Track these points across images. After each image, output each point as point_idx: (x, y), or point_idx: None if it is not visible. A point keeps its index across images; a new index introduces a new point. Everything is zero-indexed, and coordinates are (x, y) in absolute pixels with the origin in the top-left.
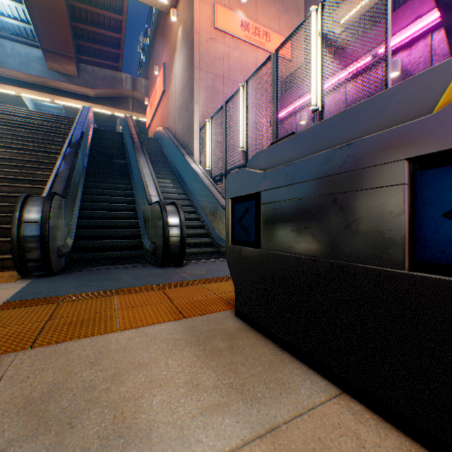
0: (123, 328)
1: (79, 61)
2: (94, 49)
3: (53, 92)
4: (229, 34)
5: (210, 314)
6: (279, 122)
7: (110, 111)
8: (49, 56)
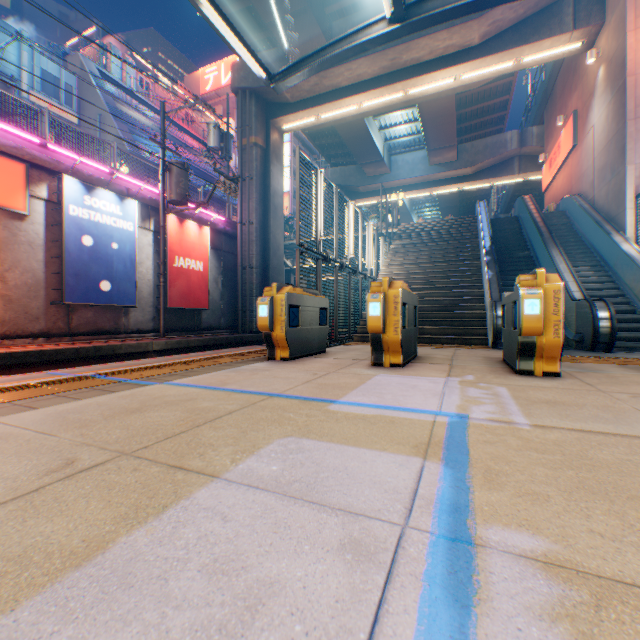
0: (582, 362)
1: (456, 143)
2: (474, 124)
3: (431, 185)
4: None
5: (635, 365)
6: None
7: (488, 184)
8: (431, 154)
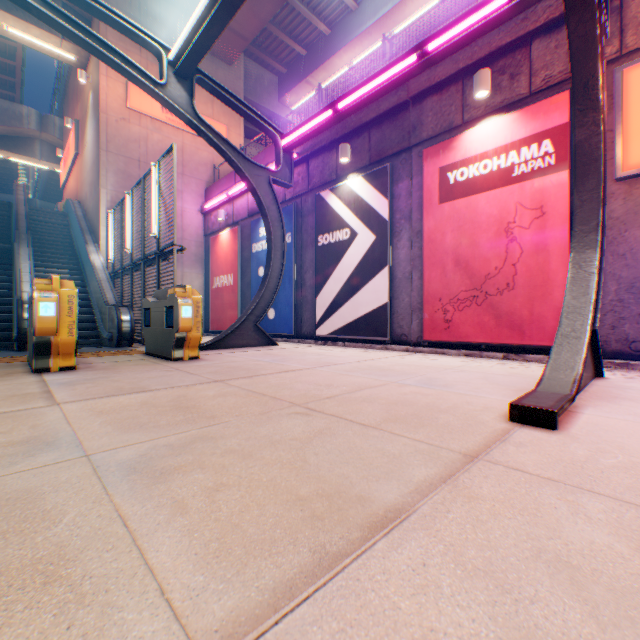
0: None
1: None
2: None
3: None
4: (148, 116)
5: (15, 362)
6: (146, 236)
7: (2, 155)
8: None
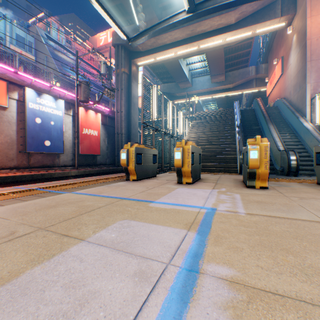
0: (281, 181)
1: (224, 72)
2: (233, 63)
3: (212, 93)
4: None
5: (306, 183)
6: None
7: (240, 92)
8: (212, 77)
